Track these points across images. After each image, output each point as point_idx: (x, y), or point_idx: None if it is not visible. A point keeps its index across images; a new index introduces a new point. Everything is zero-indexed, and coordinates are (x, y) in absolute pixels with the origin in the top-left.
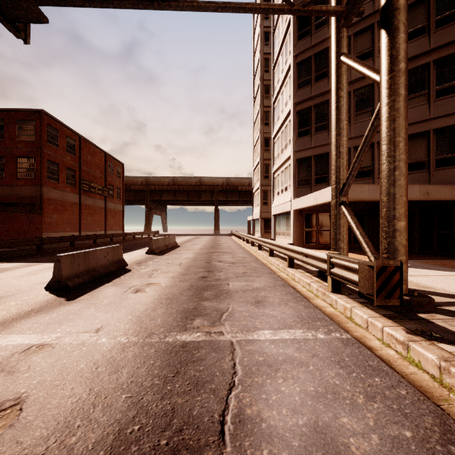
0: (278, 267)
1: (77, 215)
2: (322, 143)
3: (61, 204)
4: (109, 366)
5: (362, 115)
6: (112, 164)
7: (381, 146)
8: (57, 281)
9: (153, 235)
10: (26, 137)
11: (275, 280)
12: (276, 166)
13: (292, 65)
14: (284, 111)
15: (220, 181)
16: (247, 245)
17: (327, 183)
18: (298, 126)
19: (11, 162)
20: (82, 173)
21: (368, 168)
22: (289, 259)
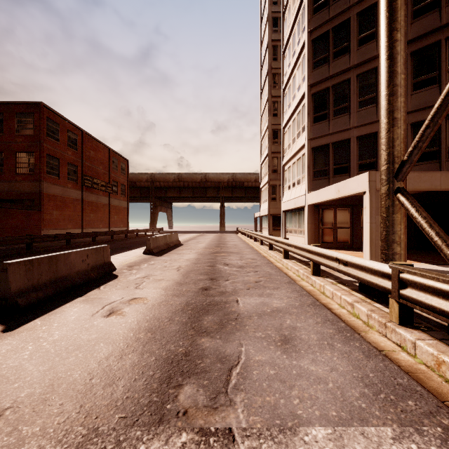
0: (297, 273)
1: (79, 212)
2: (342, 128)
3: (62, 200)
4: None
5: None
6: (116, 160)
7: None
8: (3, 297)
9: (158, 232)
10: (25, 131)
11: (300, 295)
12: (286, 158)
13: (307, 42)
14: (296, 96)
15: (226, 177)
16: (255, 244)
17: (348, 174)
18: (313, 110)
19: (10, 157)
20: (85, 169)
21: None
22: (314, 264)
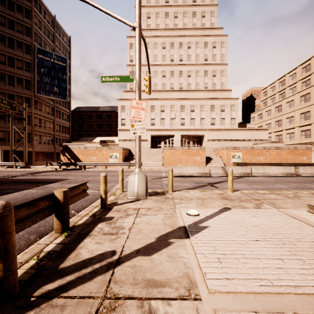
0: None
1: None
2: None
3: None
4: (4, 172)
5: (2, 120)
6: None
7: (24, 146)
8: None
9: None
10: None
11: None
12: None
13: None
14: None
15: None
16: None
17: None
18: None
19: None
20: None
21: (4, 138)
22: None
